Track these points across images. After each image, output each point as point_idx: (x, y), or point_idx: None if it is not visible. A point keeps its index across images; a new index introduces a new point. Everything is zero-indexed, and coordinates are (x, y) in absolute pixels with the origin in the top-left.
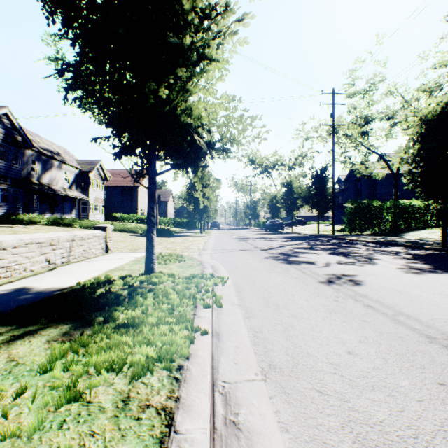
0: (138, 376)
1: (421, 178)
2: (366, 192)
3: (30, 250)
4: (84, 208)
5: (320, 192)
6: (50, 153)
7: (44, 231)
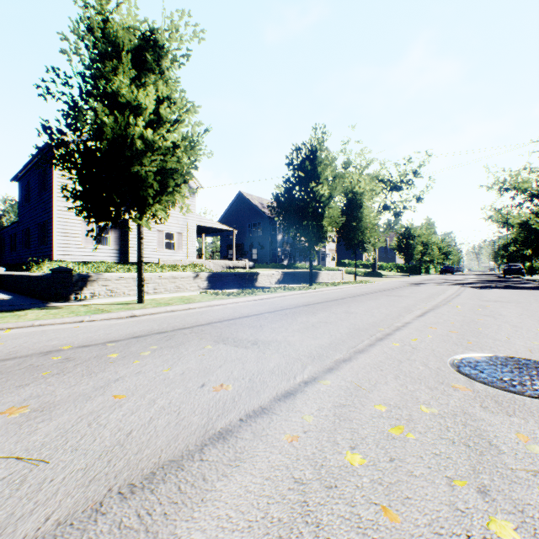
0: (349, 284)
1: None
2: None
3: (325, 275)
4: (322, 258)
5: None
6: None
7: None
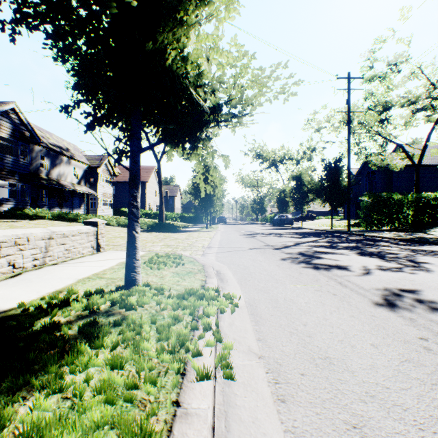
0: None
1: None
2: (381, 185)
3: None
4: (92, 204)
5: (333, 184)
6: (58, 149)
7: (44, 226)
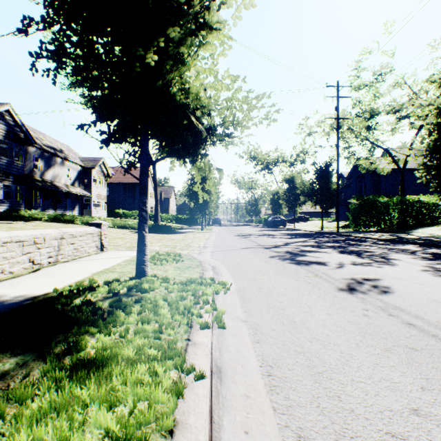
0: None
1: (437, 171)
2: (370, 188)
3: (9, 250)
4: (87, 205)
5: (324, 187)
6: (52, 150)
7: (43, 227)
